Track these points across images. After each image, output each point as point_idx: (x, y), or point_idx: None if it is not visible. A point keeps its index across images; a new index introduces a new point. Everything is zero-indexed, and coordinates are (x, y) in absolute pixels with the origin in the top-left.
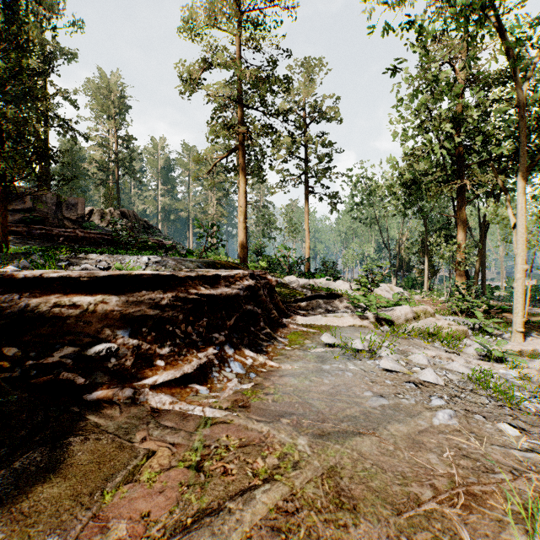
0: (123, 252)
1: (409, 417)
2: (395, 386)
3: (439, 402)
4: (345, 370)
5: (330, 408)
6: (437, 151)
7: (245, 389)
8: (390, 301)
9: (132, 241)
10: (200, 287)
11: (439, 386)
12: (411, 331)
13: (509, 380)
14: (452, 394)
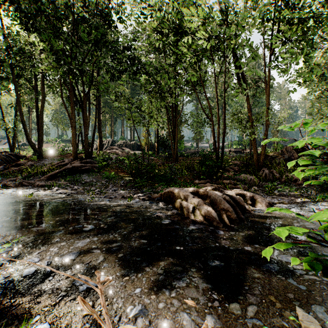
0: None
1: None
2: None
3: None
4: None
5: None
6: None
7: None
8: None
9: None
10: None
11: None
12: None
13: None
14: None
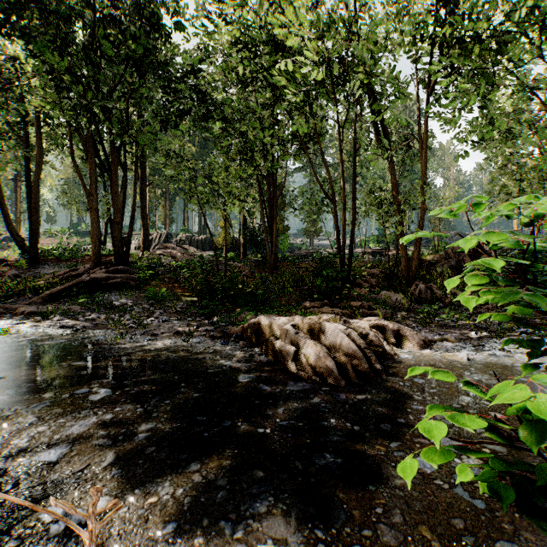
0: None
1: None
2: None
3: None
4: None
5: None
6: None
7: None
8: None
9: None
10: None
11: None
12: None
13: None
14: None
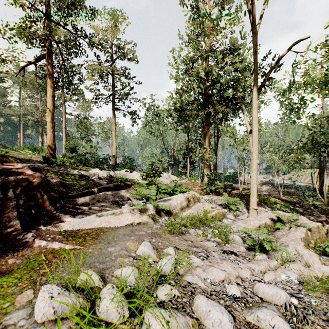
0: None
1: None
2: None
3: None
4: None
5: None
6: (196, 88)
7: None
8: (168, 188)
9: None
10: None
11: None
12: (187, 222)
13: (308, 305)
14: None
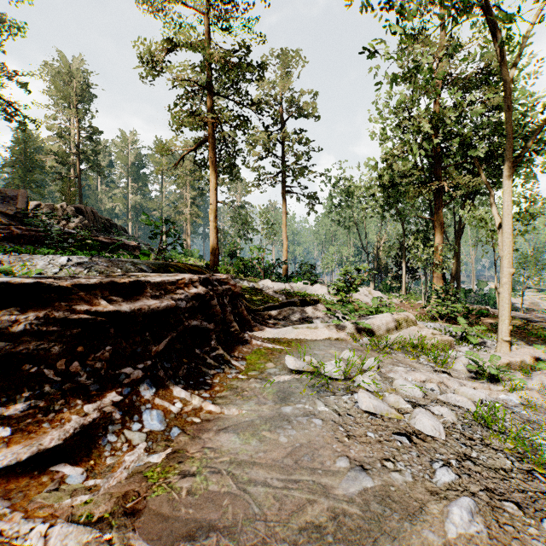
0: (51, 252)
1: (408, 520)
2: (381, 442)
3: (446, 474)
4: (312, 415)
5: (280, 505)
6: (416, 151)
7: (153, 464)
8: (369, 307)
9: (70, 239)
10: (100, 300)
11: (440, 438)
12: (393, 344)
13: (514, 411)
14: (460, 453)
